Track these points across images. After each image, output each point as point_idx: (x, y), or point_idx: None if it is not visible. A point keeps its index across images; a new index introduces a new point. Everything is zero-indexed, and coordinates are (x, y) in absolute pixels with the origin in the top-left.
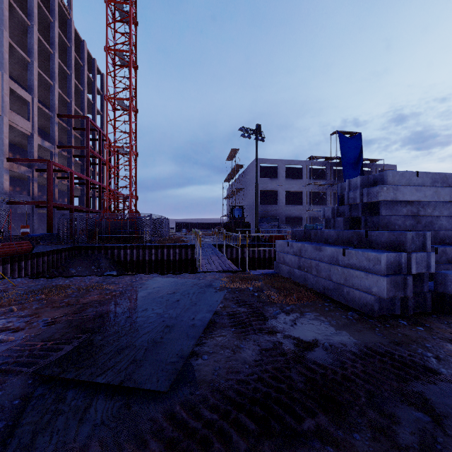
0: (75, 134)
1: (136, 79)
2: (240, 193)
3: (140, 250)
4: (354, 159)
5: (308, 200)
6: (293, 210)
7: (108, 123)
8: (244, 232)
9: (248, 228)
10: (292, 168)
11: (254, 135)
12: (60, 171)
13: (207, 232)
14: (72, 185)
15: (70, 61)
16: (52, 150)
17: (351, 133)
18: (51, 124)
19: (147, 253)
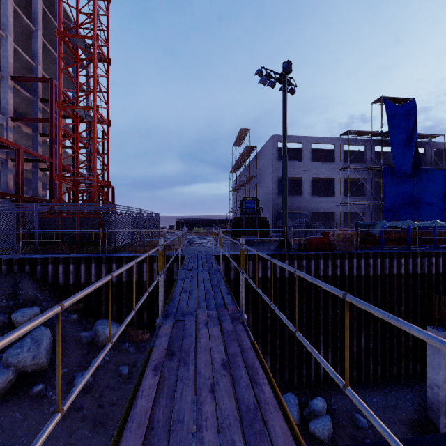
0: (45, 108)
1: (108, 16)
2: (250, 183)
3: (92, 265)
4: (406, 134)
5: (341, 190)
6: (322, 203)
7: (61, 72)
8: (260, 232)
9: (266, 227)
10: (318, 150)
11: (280, 80)
12: (3, 148)
13: (211, 231)
14: (20, 167)
15: (35, 14)
16: (3, 122)
17: (399, 101)
18: (3, 89)
19: (103, 271)
